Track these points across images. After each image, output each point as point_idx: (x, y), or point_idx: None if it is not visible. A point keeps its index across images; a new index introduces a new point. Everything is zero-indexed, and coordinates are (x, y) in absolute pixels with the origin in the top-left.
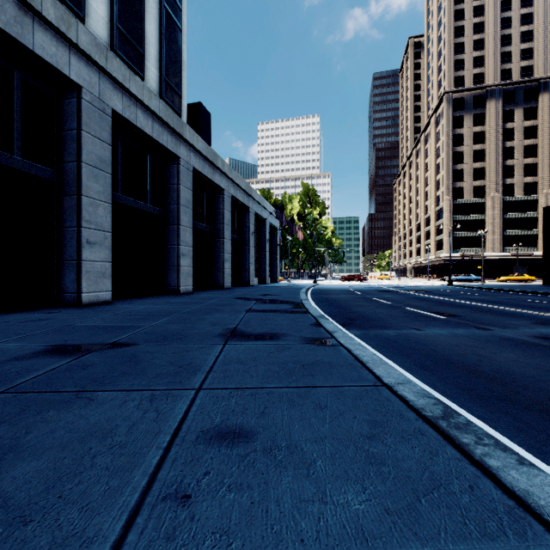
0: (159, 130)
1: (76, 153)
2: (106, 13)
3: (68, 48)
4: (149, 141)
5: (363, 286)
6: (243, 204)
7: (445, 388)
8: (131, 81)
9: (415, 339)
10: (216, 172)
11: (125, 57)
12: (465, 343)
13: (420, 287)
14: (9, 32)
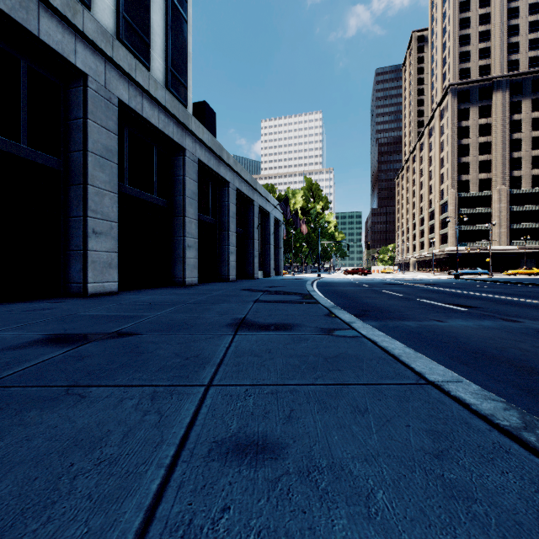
0: (165, 121)
1: (82, 142)
2: (112, 1)
3: (74, 36)
4: (155, 132)
5: (368, 279)
6: (248, 198)
7: (498, 388)
8: (137, 70)
9: (440, 330)
10: (222, 164)
11: (131, 46)
12: (498, 335)
13: (427, 280)
14: (14, 17)
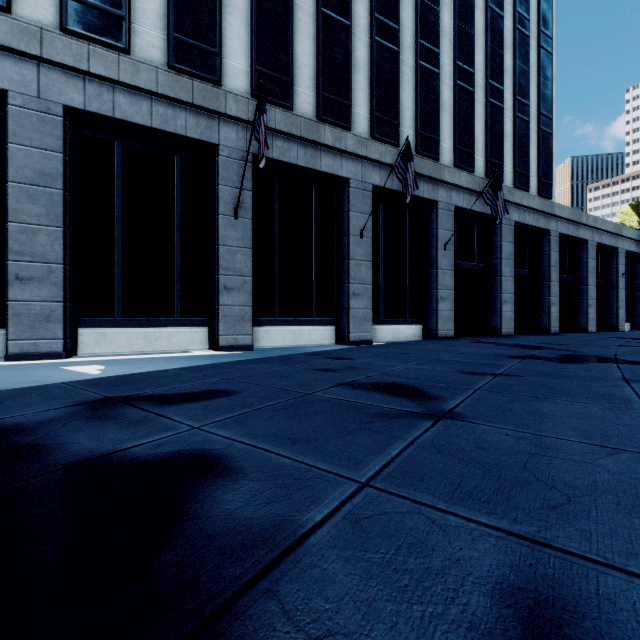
0: (536, 218)
1: (498, 254)
2: (511, 167)
3: None
4: (530, 228)
5: None
6: (609, 247)
7: None
8: (523, 198)
9: None
10: (580, 227)
11: (519, 186)
12: None
13: None
14: (480, 211)
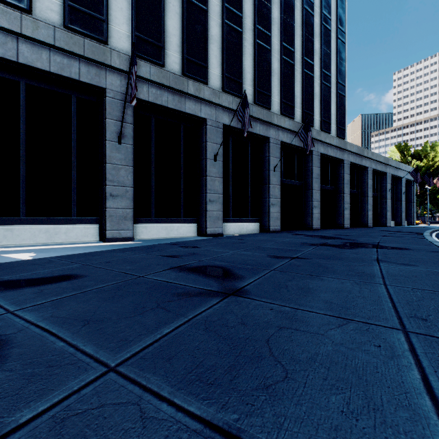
0: (335, 151)
1: (311, 175)
2: (318, 117)
3: None
4: (331, 158)
5: None
6: (381, 172)
7: None
8: (326, 138)
9: None
10: (363, 158)
11: (324, 129)
12: None
13: None
14: (299, 146)
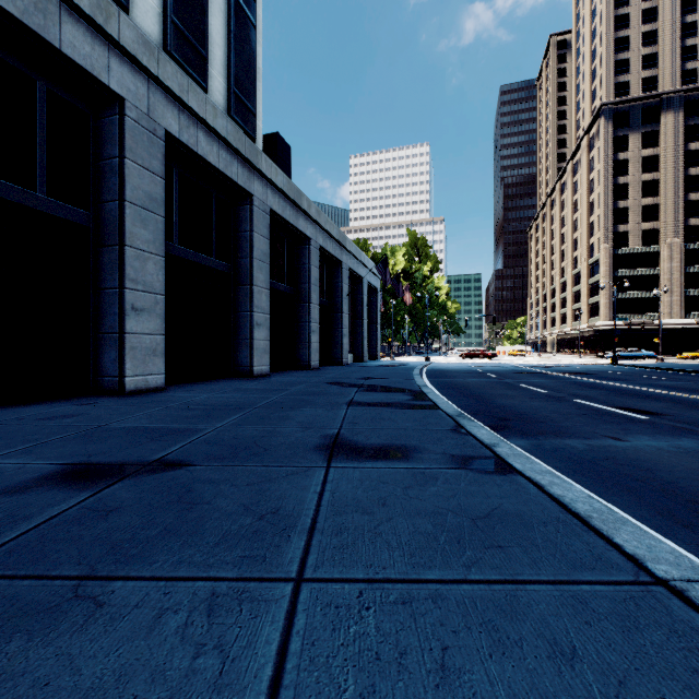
0: (227, 159)
1: (118, 189)
2: (157, 1)
3: (107, 47)
4: (214, 174)
5: (495, 365)
6: (335, 258)
7: None
8: (190, 92)
9: (624, 457)
10: (301, 215)
11: (182, 60)
12: None
13: (574, 367)
14: (27, 23)
